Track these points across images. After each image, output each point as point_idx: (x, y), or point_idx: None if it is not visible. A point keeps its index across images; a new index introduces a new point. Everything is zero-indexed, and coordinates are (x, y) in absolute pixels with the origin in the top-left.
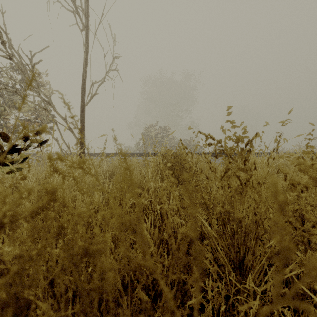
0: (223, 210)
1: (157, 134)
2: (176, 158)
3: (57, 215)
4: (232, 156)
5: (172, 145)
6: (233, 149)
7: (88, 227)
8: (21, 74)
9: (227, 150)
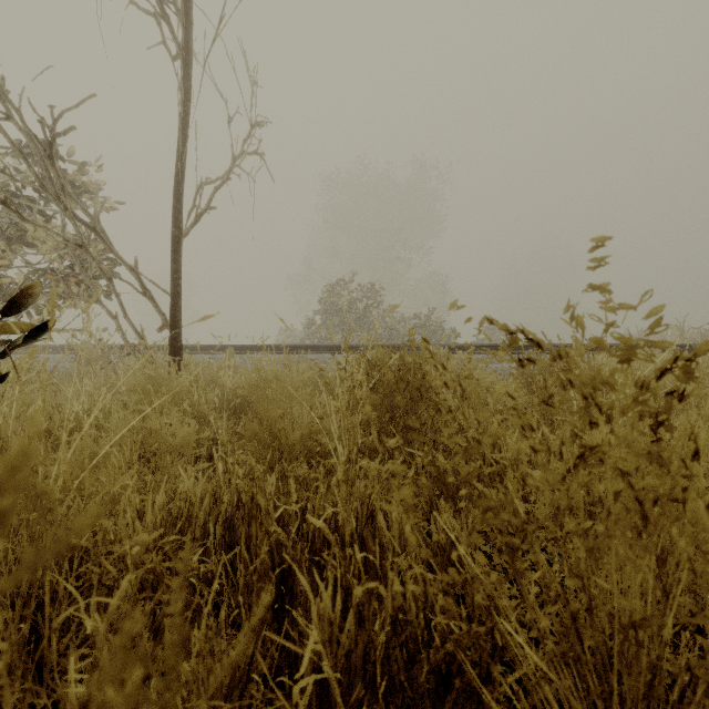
0: (573, 585)
1: (355, 303)
2: (403, 369)
3: (66, 550)
4: (596, 399)
5: (388, 327)
6: (610, 384)
7: (88, 702)
8: (36, 164)
9: (587, 385)
